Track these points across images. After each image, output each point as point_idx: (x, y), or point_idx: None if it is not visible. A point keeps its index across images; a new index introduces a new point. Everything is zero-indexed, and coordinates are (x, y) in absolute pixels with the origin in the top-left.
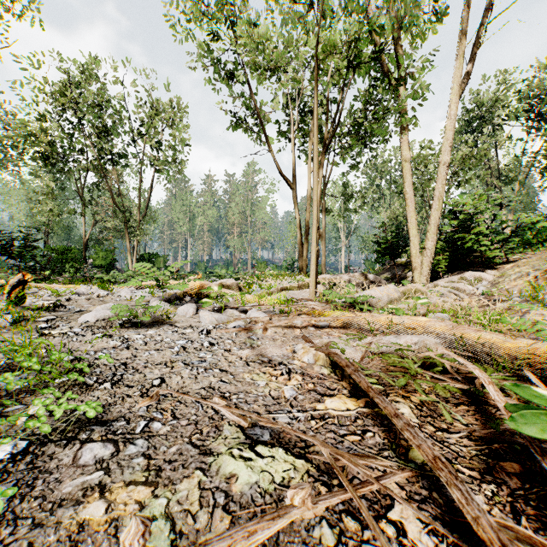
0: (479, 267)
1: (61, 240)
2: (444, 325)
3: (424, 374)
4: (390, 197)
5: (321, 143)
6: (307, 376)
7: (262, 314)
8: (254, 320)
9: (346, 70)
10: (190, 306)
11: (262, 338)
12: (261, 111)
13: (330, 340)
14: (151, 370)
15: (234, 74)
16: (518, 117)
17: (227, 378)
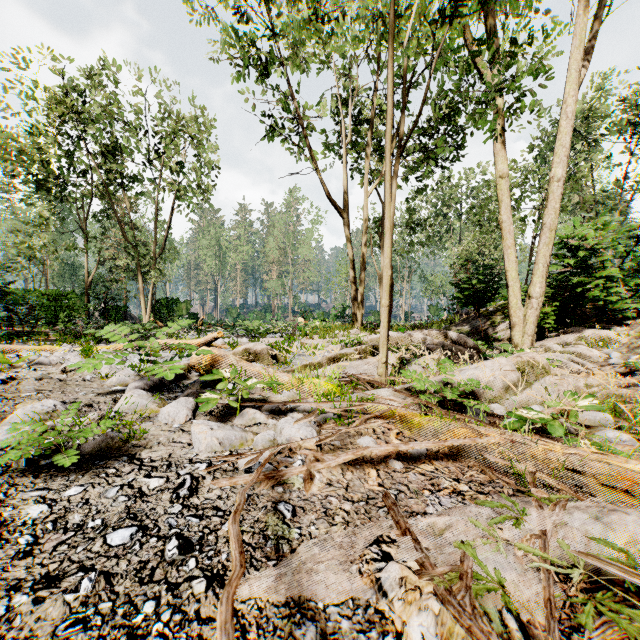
0: (597, 322)
1: (64, 282)
2: None
3: None
4: (460, 229)
5: (380, 161)
6: None
7: (304, 427)
8: (288, 448)
9: (437, 22)
10: (182, 405)
11: (303, 510)
12: (304, 120)
13: (450, 523)
14: None
15: (270, 73)
16: (619, 132)
17: None
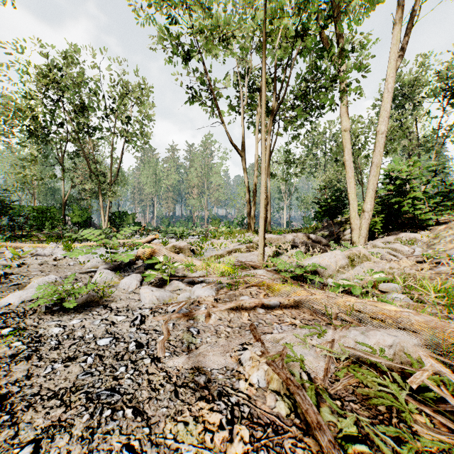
0: (411, 228)
1: (47, 200)
2: (423, 321)
3: (414, 405)
4: (325, 163)
5: (267, 116)
6: (257, 424)
7: (208, 290)
8: (197, 301)
9: (294, 37)
10: (133, 278)
11: (204, 331)
12: (214, 89)
13: (283, 336)
14: (34, 415)
15: (191, 56)
16: (435, 95)
17: (139, 435)
